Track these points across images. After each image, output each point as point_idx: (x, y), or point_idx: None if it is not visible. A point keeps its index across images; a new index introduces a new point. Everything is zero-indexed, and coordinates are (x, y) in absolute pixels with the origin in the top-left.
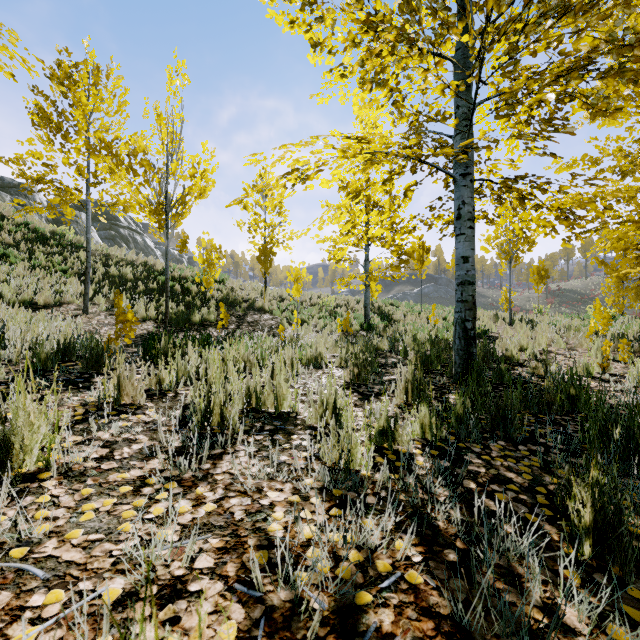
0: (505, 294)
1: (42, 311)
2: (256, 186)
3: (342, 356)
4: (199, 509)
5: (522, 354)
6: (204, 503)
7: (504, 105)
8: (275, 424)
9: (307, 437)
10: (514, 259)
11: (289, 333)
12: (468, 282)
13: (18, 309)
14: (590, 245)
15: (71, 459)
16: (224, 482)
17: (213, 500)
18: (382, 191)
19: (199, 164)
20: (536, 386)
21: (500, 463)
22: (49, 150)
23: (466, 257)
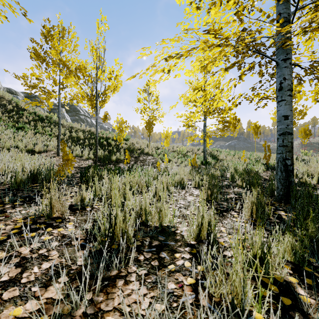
0: None
1: (36, 154)
2: (144, 89)
3: (196, 181)
4: None
5: (309, 180)
6: None
7: None
8: (160, 239)
9: (187, 256)
10: None
11: (162, 166)
12: (288, 133)
13: (24, 153)
14: None
15: None
16: None
17: None
18: (213, 87)
19: (113, 71)
20: None
21: None
22: (41, 72)
23: (286, 116)
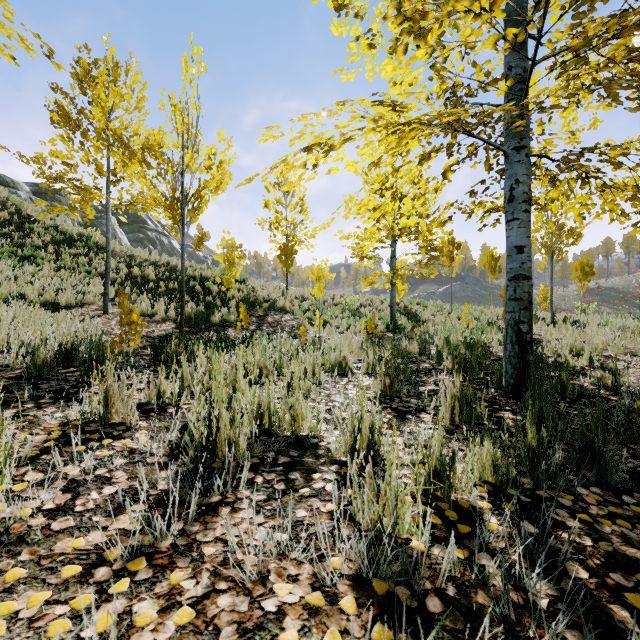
0: (543, 292)
1: (62, 312)
2: (277, 183)
3: (369, 361)
4: (167, 621)
5: (575, 360)
6: (178, 604)
7: (573, 57)
8: (291, 454)
9: (332, 477)
10: (556, 254)
11: (311, 334)
12: (523, 276)
13: (39, 310)
14: (633, 240)
15: (16, 511)
16: (214, 559)
17: (192, 598)
18: (409, 183)
19: (215, 155)
20: (608, 402)
21: (610, 529)
22: (70, 150)
23: (520, 246)
